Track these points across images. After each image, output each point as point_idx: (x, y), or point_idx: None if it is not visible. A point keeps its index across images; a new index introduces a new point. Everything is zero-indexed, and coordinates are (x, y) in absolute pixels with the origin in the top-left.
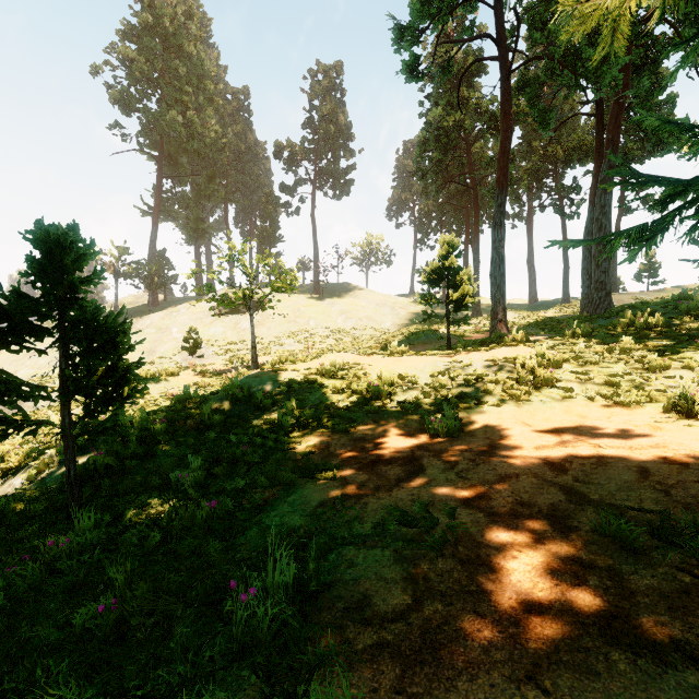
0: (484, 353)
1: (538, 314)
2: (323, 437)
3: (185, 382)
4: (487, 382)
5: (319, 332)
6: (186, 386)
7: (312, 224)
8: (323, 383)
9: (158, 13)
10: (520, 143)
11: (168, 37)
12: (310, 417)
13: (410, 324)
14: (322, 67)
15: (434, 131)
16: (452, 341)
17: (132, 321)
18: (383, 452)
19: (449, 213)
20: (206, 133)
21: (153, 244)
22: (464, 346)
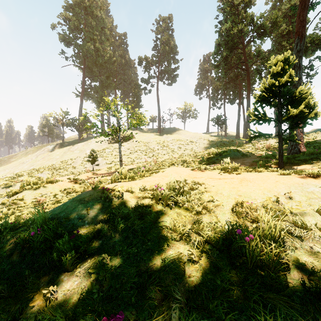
0: None
1: None
2: None
3: (59, 188)
4: None
5: (160, 152)
6: None
7: (157, 97)
8: (159, 215)
9: None
10: (274, 44)
11: (87, 8)
12: None
13: (209, 147)
14: (162, 18)
15: (223, 40)
16: (252, 157)
17: (69, 147)
18: None
19: (229, 88)
20: (105, 54)
21: (80, 110)
22: None
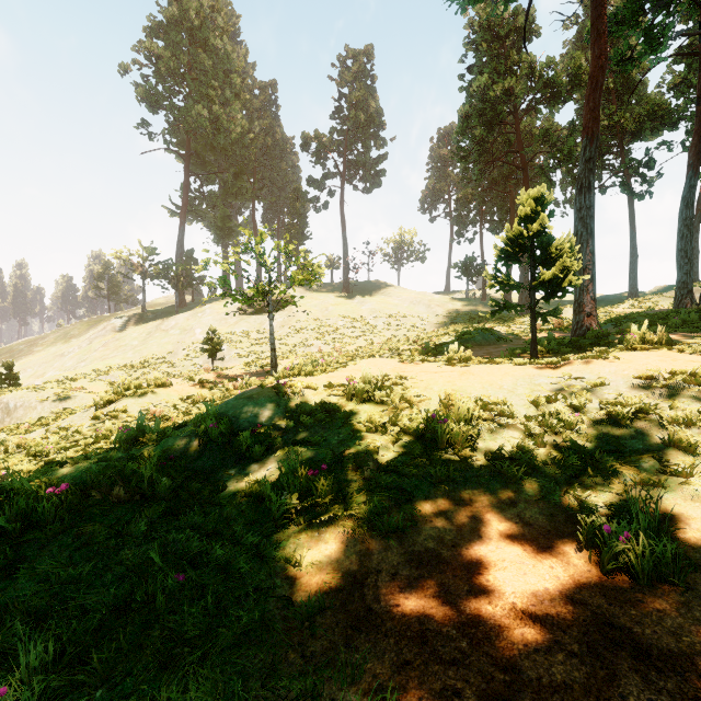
0: (618, 362)
1: (606, 309)
2: (350, 544)
3: (177, 395)
4: (667, 423)
5: (348, 332)
6: (140, 412)
7: (341, 219)
8: (352, 412)
9: (185, 7)
10: (578, 115)
11: (194, 31)
12: (326, 490)
13: (448, 324)
14: (352, 52)
15: (476, 107)
16: (516, 342)
17: (158, 322)
18: (507, 638)
19: (490, 201)
20: (233, 128)
21: (180, 243)
22: (546, 350)
